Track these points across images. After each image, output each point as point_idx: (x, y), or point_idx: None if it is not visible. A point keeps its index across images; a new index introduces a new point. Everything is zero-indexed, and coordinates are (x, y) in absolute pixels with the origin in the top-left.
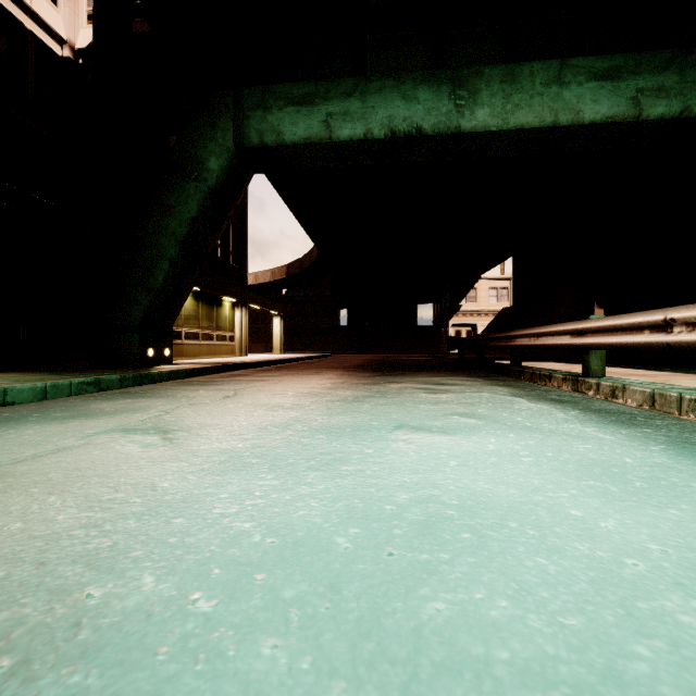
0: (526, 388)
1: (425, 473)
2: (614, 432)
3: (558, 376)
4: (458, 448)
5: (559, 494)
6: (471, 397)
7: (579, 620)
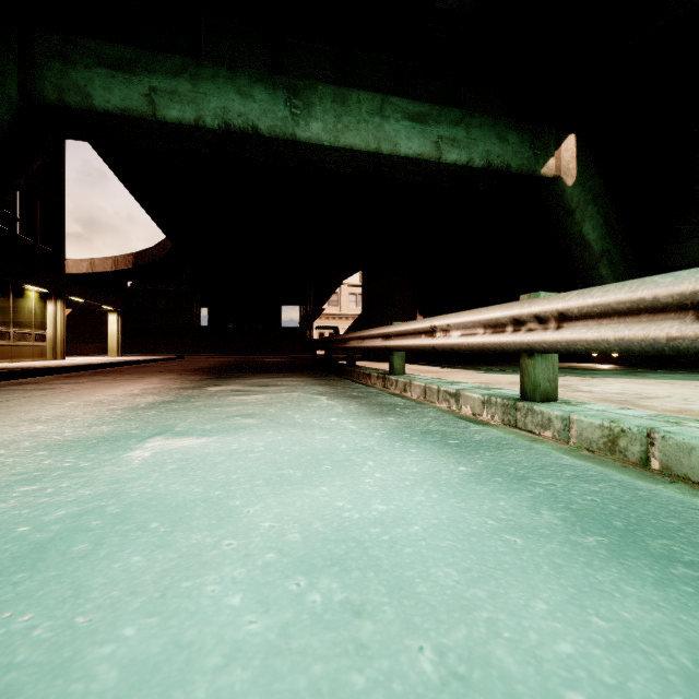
0: (340, 386)
1: (124, 482)
2: (364, 422)
3: (374, 375)
4: (198, 451)
5: (243, 486)
6: (279, 397)
7: (99, 615)
